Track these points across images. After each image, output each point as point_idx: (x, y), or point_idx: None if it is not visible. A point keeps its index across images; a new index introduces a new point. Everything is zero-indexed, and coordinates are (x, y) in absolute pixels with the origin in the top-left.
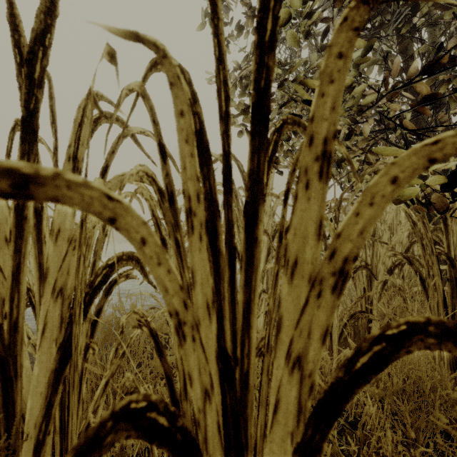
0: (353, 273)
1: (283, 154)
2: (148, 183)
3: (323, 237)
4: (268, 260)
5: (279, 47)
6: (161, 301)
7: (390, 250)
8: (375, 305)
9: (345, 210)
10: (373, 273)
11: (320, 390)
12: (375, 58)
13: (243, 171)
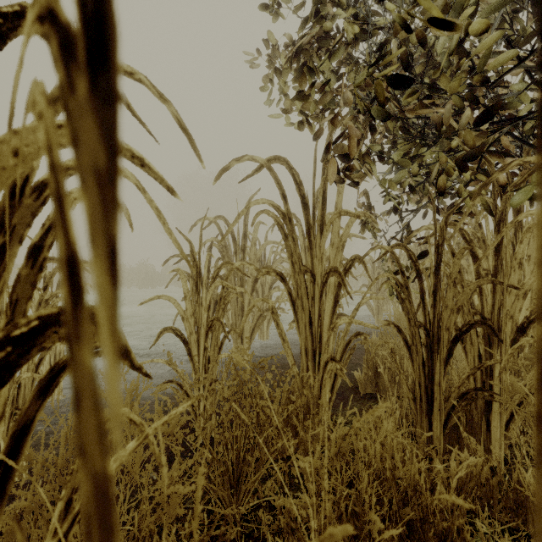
0: (465, 331)
1: (359, 158)
2: (131, 158)
3: (418, 278)
4: (335, 313)
5: (351, 6)
6: (186, 365)
7: (535, 299)
8: (498, 380)
9: (448, 239)
10: (496, 332)
11: (439, 533)
12: (508, 3)
13: (299, 183)
